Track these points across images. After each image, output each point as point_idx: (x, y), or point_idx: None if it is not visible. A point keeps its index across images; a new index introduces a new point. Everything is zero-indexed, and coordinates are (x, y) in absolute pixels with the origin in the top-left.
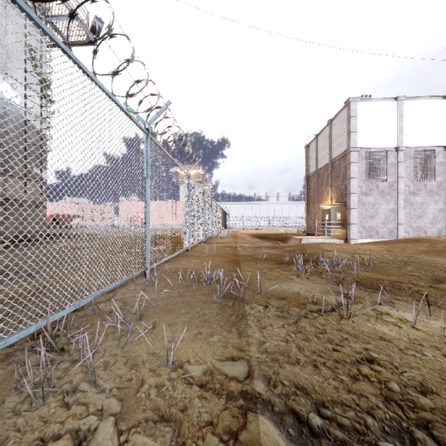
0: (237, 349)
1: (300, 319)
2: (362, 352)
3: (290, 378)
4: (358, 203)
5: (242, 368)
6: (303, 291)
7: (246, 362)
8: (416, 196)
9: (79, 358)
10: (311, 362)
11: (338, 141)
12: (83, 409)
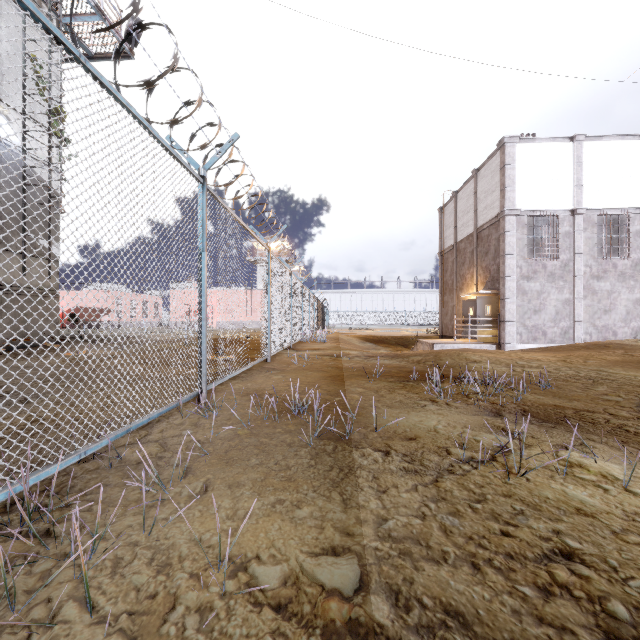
0: (342, 532)
1: (442, 475)
2: (551, 538)
3: (433, 591)
4: (517, 292)
5: (349, 571)
6: (443, 427)
7: (356, 559)
8: (601, 280)
9: (70, 552)
10: (468, 557)
11: (487, 200)
12: None
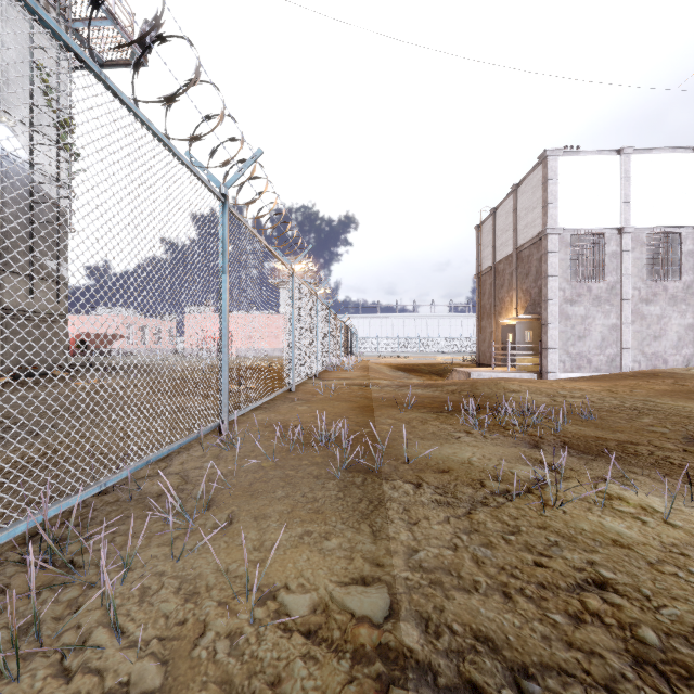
0: (371, 563)
1: (476, 508)
2: (584, 568)
3: (463, 618)
4: (559, 316)
5: (379, 599)
6: (478, 459)
7: (386, 588)
8: (650, 304)
9: (97, 581)
10: (499, 587)
11: (527, 218)
12: (95, 682)
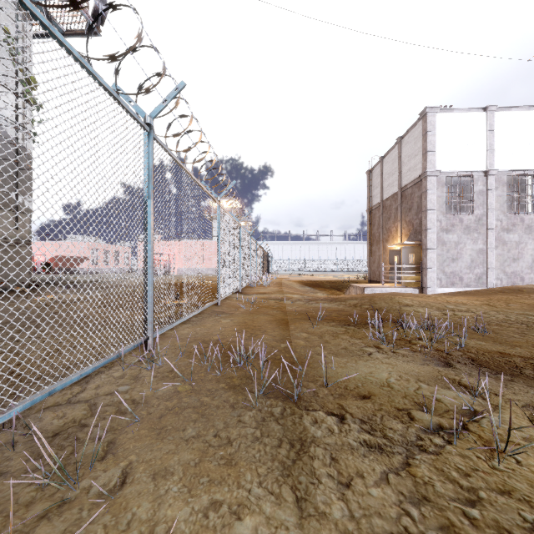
0: None
1: (413, 455)
2: None
3: None
4: (437, 242)
5: None
6: (396, 381)
7: None
8: (510, 233)
9: None
10: None
11: (410, 163)
12: None
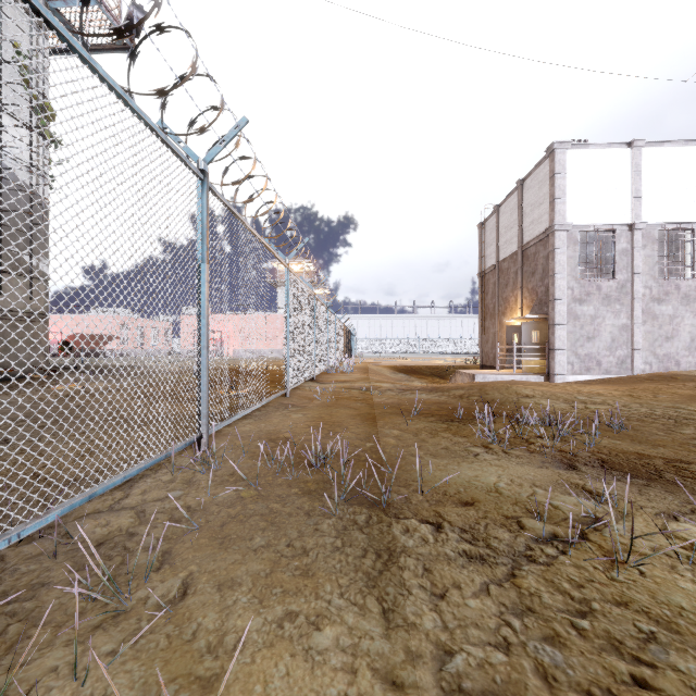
0: (384, 680)
1: (520, 565)
2: None
3: None
4: (568, 316)
5: None
6: (506, 485)
7: None
8: (662, 304)
9: None
10: None
11: (534, 214)
12: None
